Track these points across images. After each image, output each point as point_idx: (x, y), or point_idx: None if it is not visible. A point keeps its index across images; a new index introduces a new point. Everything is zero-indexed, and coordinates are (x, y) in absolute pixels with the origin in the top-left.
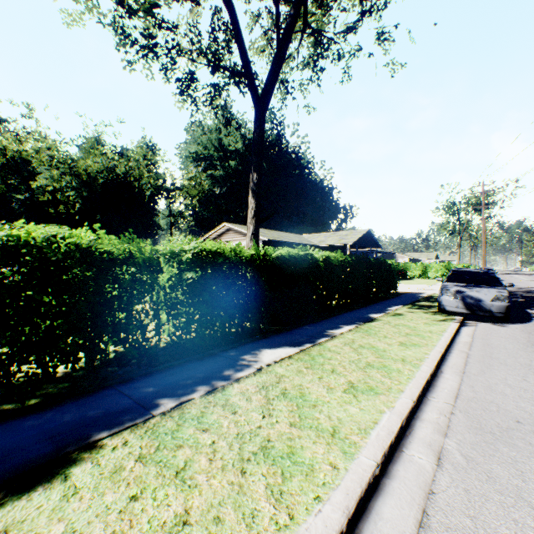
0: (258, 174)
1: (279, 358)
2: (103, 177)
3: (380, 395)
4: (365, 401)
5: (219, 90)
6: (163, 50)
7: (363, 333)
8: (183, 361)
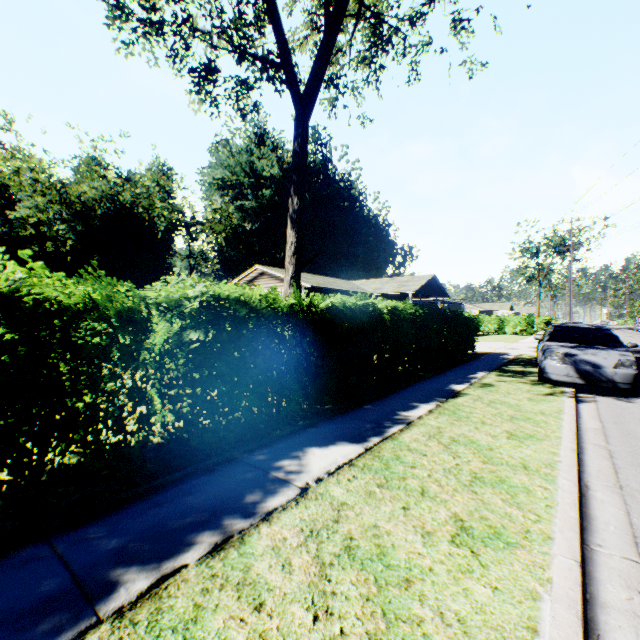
0: (299, 198)
1: (335, 465)
2: (103, 207)
3: (518, 550)
4: (496, 567)
5: (247, 84)
6: (170, 26)
7: (450, 416)
8: (182, 475)
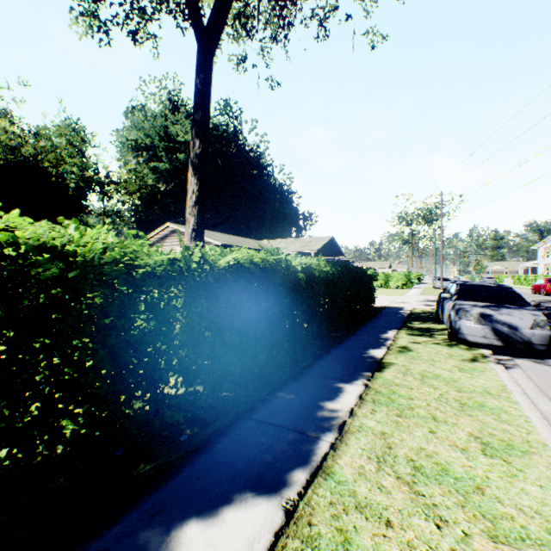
0: (202, 141)
1: None
2: (1, 158)
3: None
4: None
5: (138, 3)
6: None
7: (389, 407)
8: None
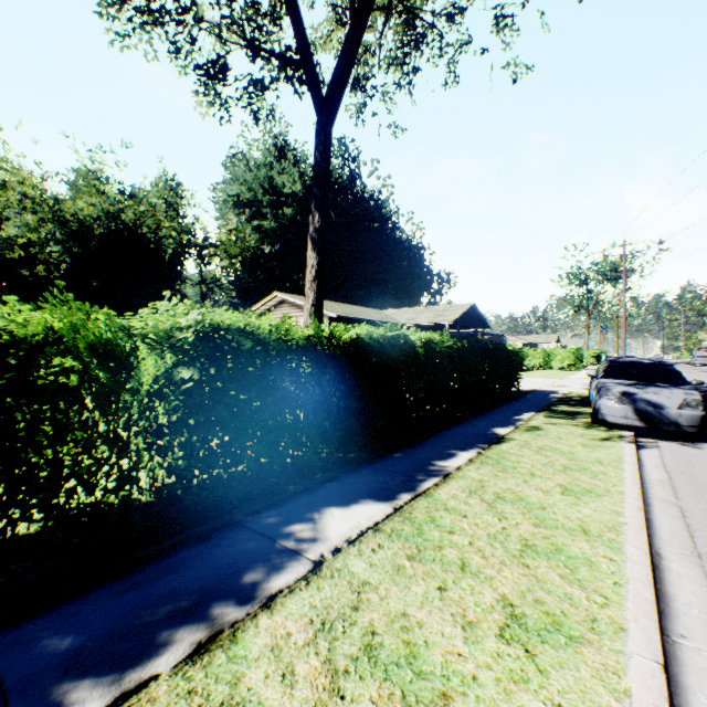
0: (321, 215)
1: (357, 531)
2: (103, 226)
3: (584, 648)
4: (558, 673)
5: (261, 84)
6: (171, 15)
7: (494, 466)
8: (169, 545)
